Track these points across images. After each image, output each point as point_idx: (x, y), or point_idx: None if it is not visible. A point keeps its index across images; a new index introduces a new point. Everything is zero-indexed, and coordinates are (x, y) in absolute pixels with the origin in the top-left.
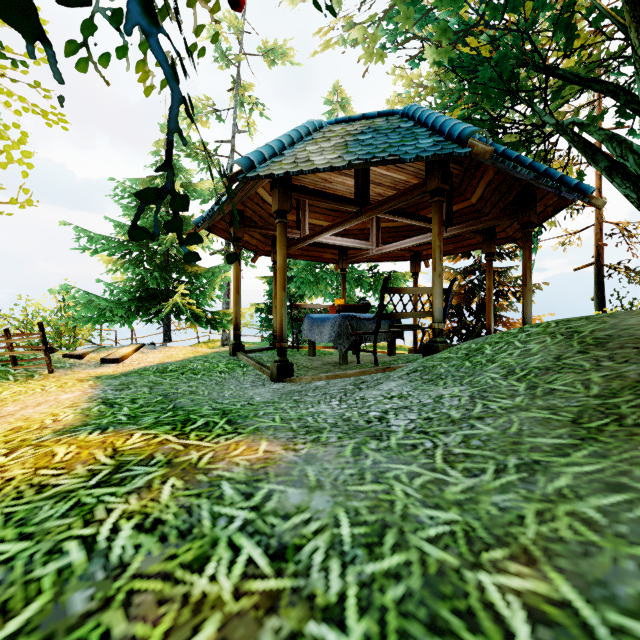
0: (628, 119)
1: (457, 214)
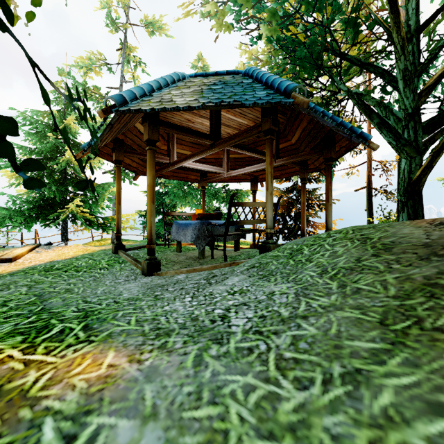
0: (387, 94)
1: (282, 150)
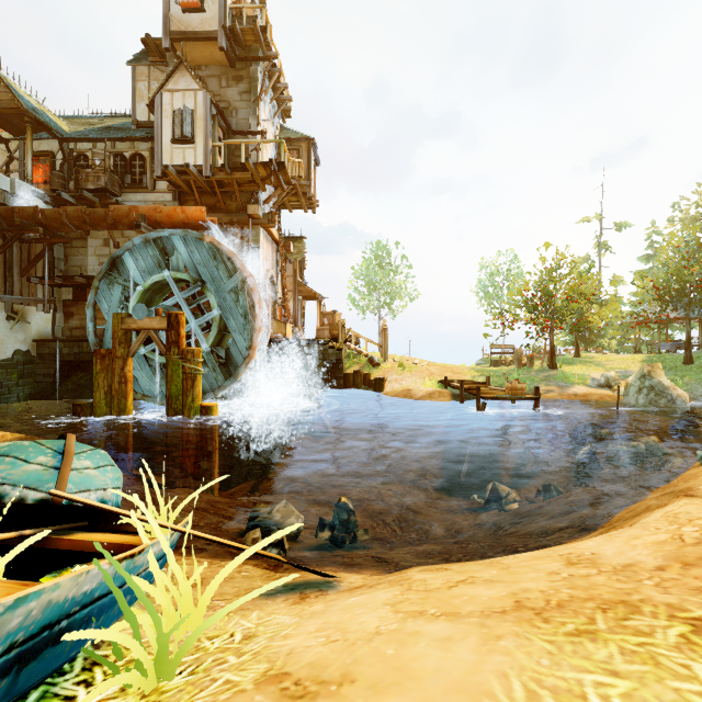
0: None
1: None
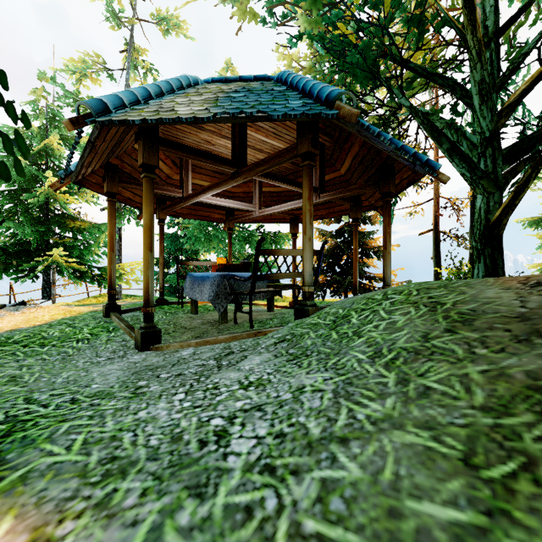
0: (458, 116)
1: (329, 183)
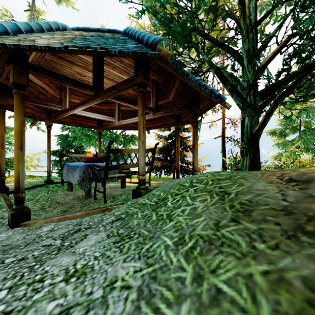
0: (235, 72)
1: (162, 106)
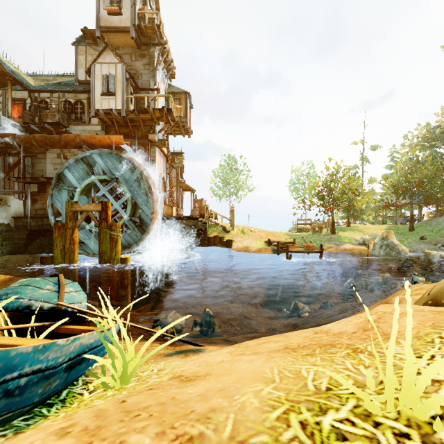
0: None
1: None
